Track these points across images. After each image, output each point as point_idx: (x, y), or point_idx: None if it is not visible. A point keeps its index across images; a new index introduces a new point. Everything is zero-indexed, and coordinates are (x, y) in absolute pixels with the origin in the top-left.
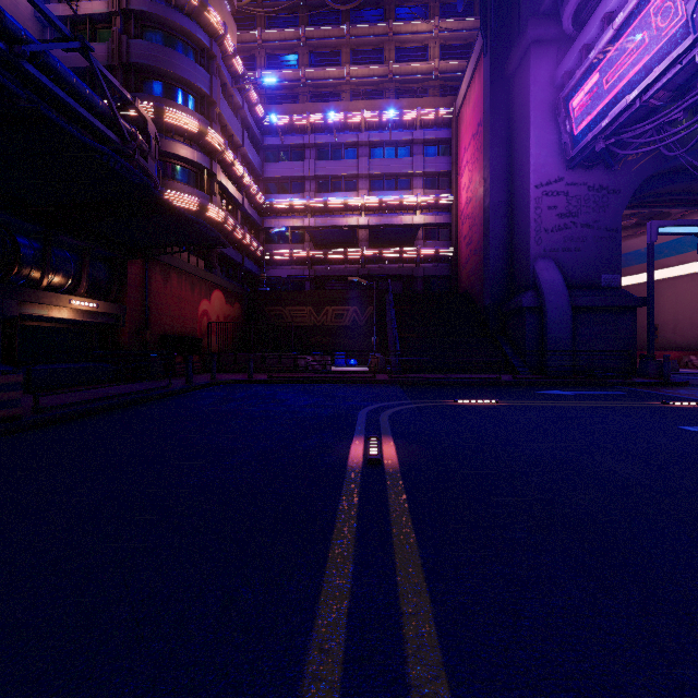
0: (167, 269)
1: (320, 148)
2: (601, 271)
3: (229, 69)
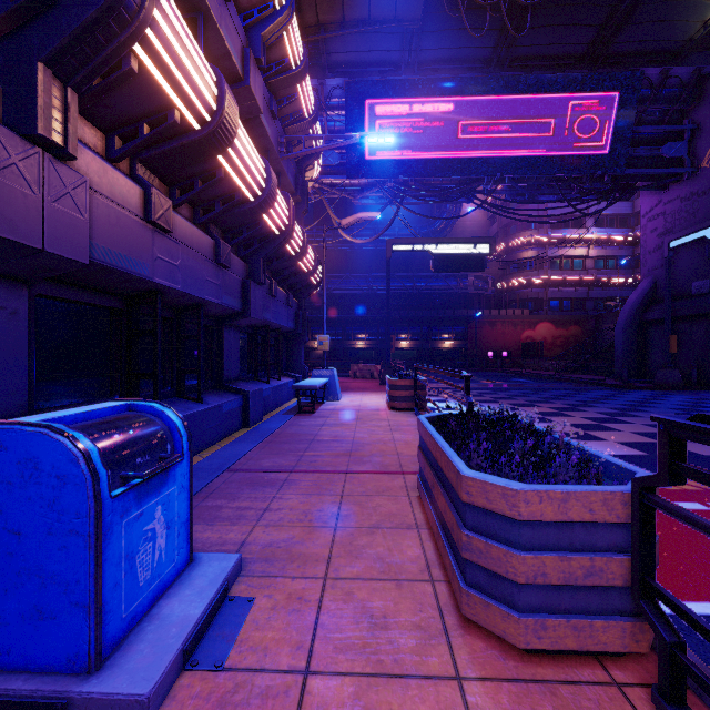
0: (493, 322)
1: None
2: (691, 279)
3: None
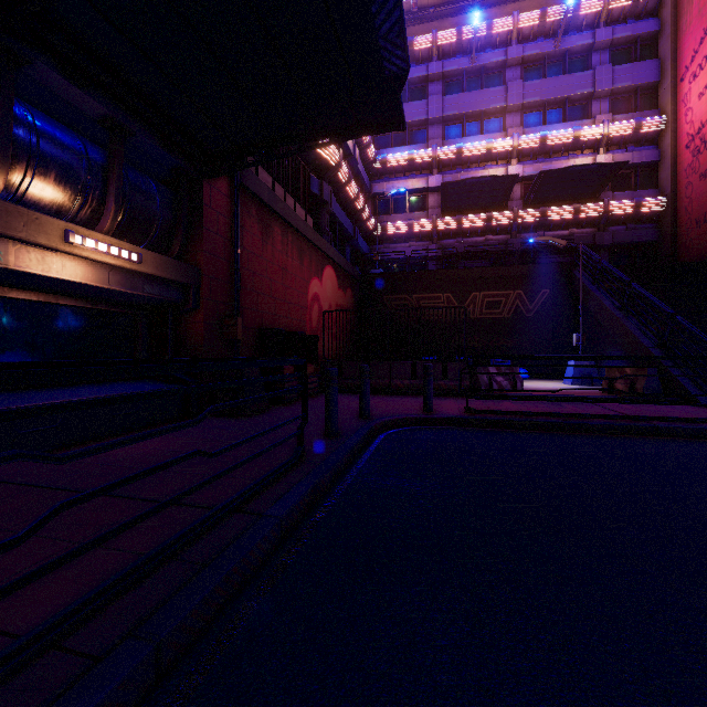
0: (267, 217)
1: (448, 80)
2: None
3: None
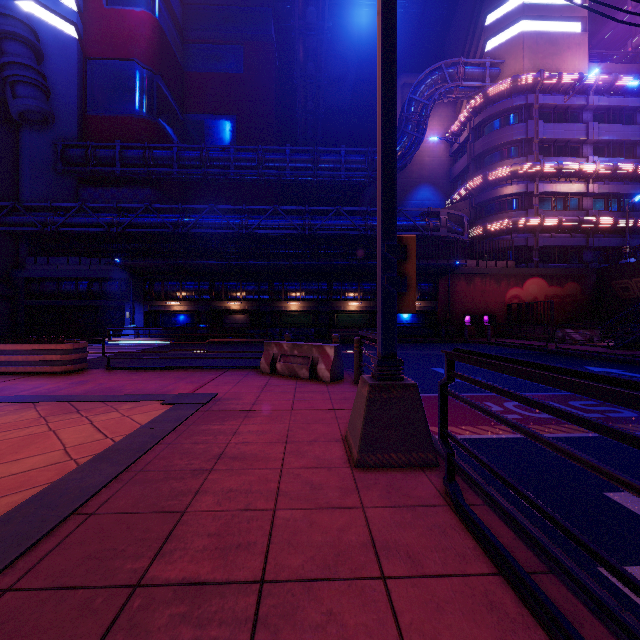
0: (470, 277)
1: None
2: None
3: (562, 89)
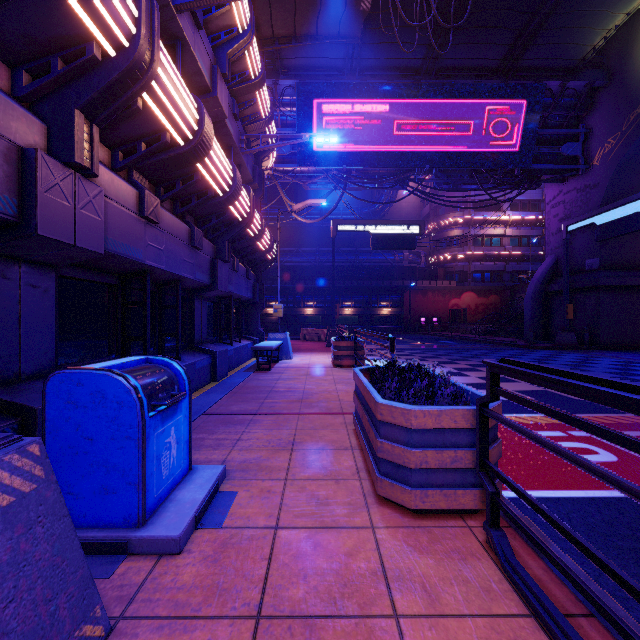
0: (425, 292)
1: None
2: (585, 257)
3: None
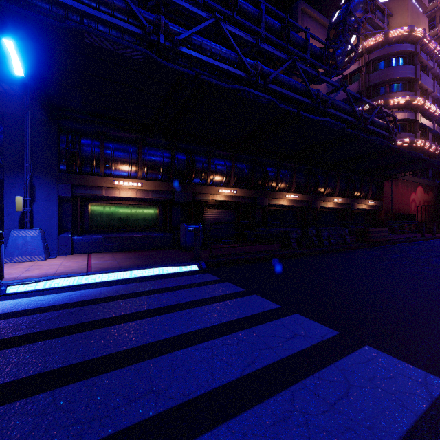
0: (396, 181)
1: None
2: None
3: (424, 51)
